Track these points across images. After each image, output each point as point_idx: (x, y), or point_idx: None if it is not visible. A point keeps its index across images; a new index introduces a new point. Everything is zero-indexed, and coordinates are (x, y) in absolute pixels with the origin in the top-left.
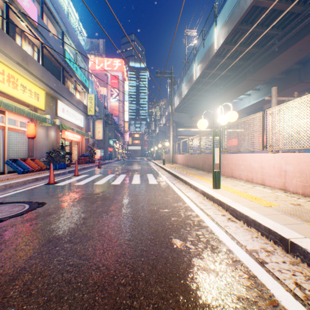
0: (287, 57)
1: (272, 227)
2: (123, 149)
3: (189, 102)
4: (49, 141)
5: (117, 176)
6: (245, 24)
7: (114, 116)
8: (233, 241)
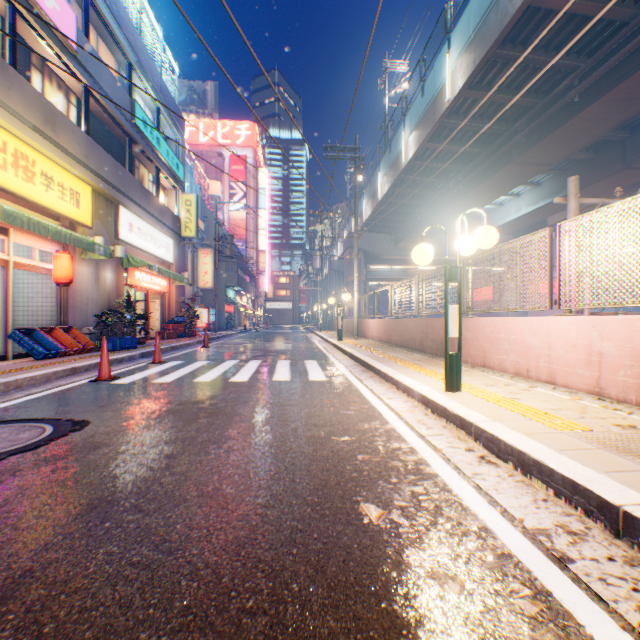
0: (600, 115)
1: (581, 478)
2: (255, 308)
3: (393, 210)
4: (101, 292)
5: (242, 363)
6: (511, 47)
7: (237, 239)
8: (493, 510)
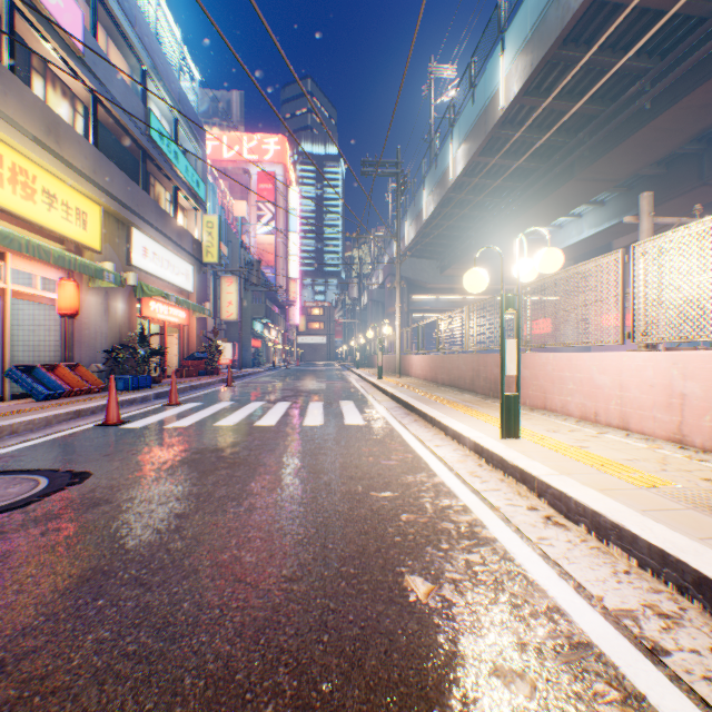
0: (674, 124)
1: (672, 547)
2: (285, 343)
3: (439, 233)
4: (111, 324)
5: (270, 405)
6: (574, 47)
7: (265, 266)
8: (565, 585)
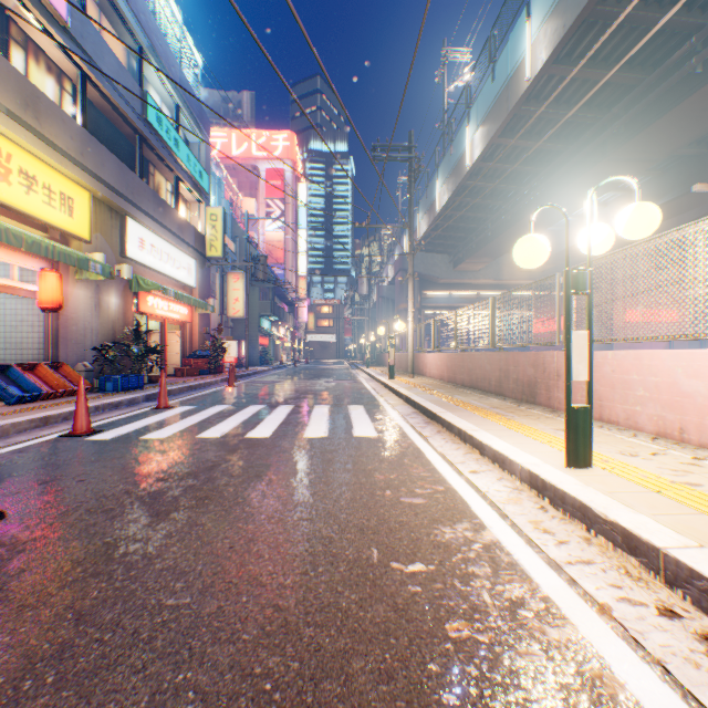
0: None
1: None
2: (294, 341)
3: (453, 225)
4: (102, 320)
5: (269, 410)
6: (614, 2)
7: (274, 263)
8: None
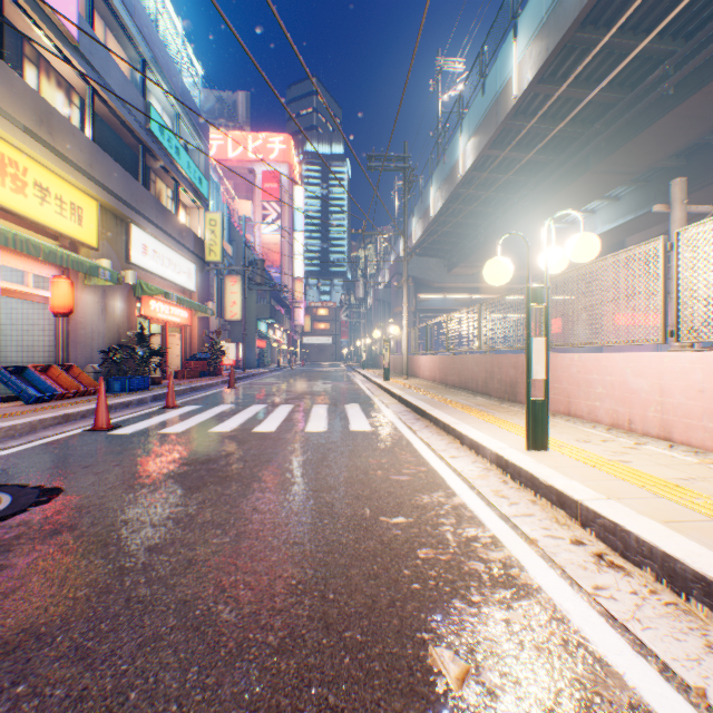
0: (699, 110)
1: None
2: (290, 343)
3: (447, 231)
4: (108, 324)
5: (271, 408)
6: (593, 29)
7: (270, 266)
8: (647, 666)
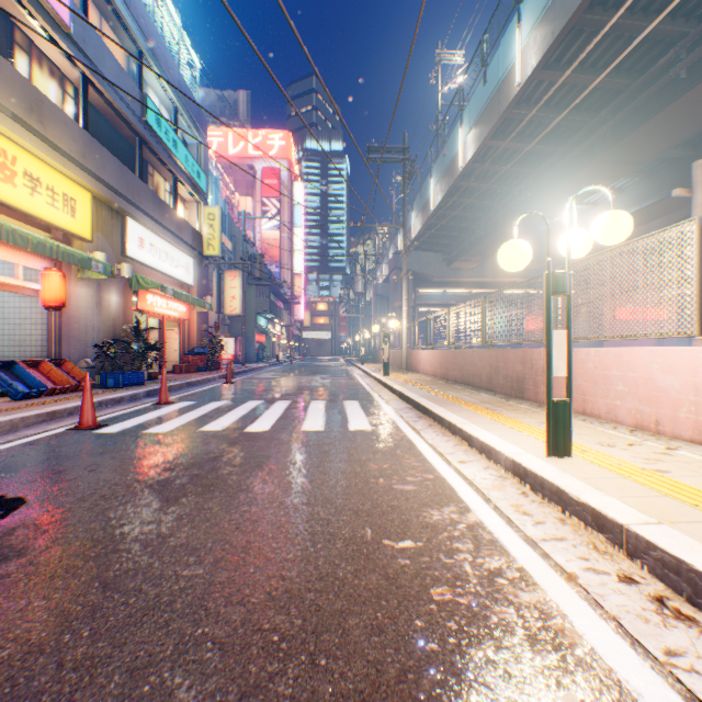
0: None
1: None
2: (290, 338)
3: (446, 224)
4: (103, 318)
5: (267, 405)
6: (601, 11)
7: (270, 261)
8: None
